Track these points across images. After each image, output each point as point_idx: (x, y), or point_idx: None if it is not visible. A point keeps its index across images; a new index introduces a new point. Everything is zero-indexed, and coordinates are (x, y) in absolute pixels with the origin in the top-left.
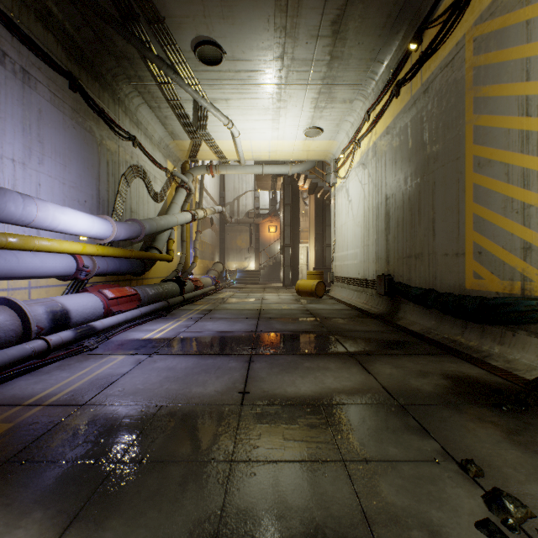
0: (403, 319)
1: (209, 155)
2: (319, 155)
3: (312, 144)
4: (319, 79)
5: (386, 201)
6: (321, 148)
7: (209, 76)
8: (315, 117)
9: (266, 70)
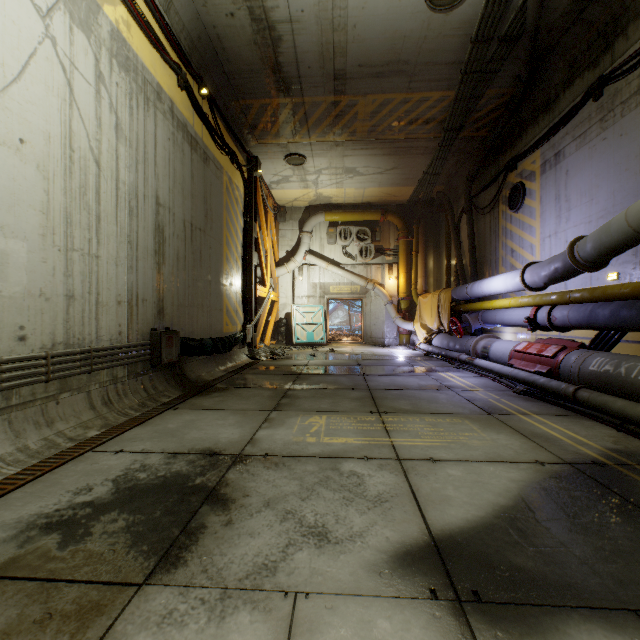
0: (202, 376)
1: None
2: None
3: None
4: None
5: (158, 205)
6: None
7: None
8: None
9: None
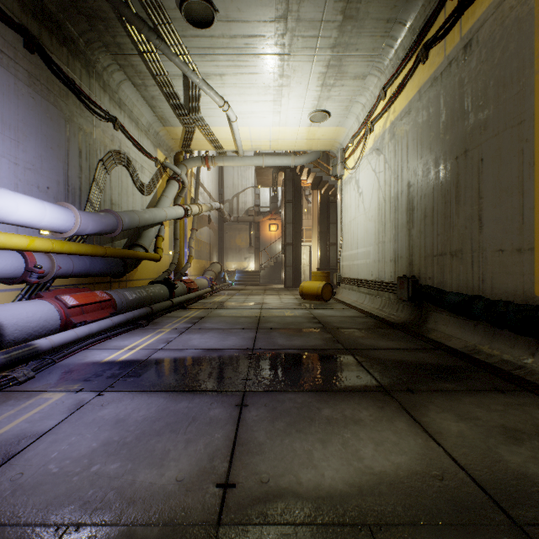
0: (435, 330)
1: (204, 145)
2: (325, 145)
3: (317, 131)
4: (329, 47)
5: (408, 189)
6: (327, 136)
7: (200, 44)
8: (322, 97)
9: (267, 35)
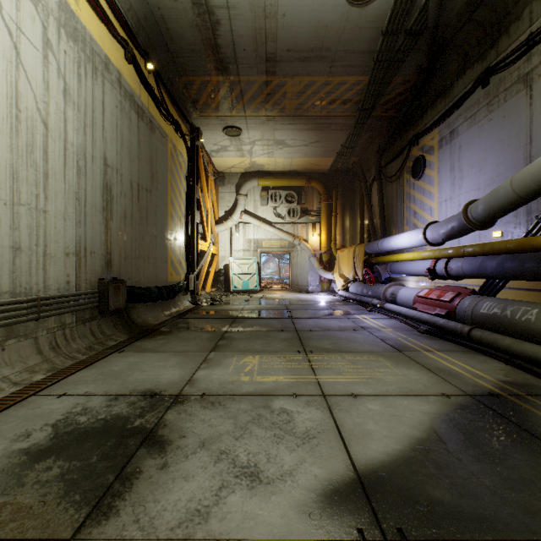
0: (148, 320)
1: None
2: None
3: None
4: None
5: (106, 166)
6: None
7: None
8: None
9: None
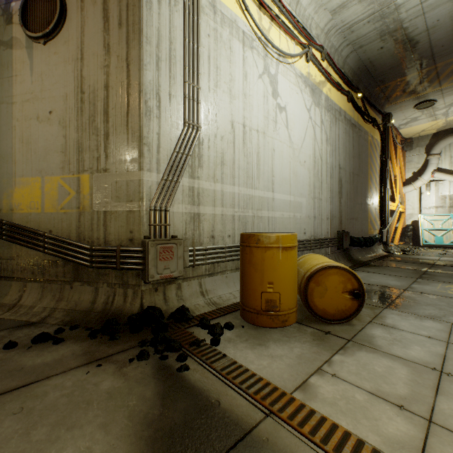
0: (359, 258)
1: None
2: None
3: None
4: (402, 4)
5: (339, 169)
6: None
7: None
8: None
9: None
